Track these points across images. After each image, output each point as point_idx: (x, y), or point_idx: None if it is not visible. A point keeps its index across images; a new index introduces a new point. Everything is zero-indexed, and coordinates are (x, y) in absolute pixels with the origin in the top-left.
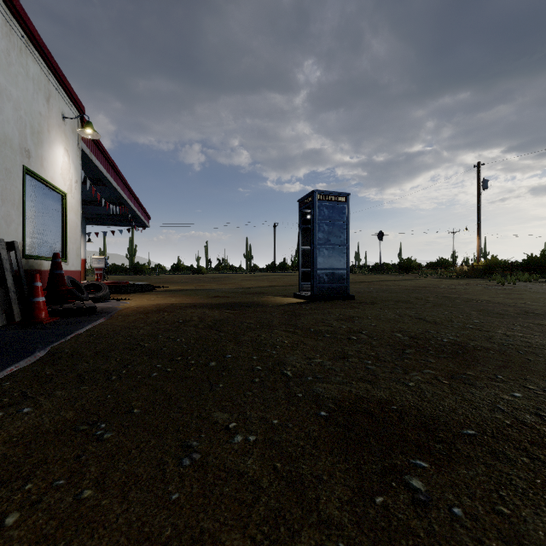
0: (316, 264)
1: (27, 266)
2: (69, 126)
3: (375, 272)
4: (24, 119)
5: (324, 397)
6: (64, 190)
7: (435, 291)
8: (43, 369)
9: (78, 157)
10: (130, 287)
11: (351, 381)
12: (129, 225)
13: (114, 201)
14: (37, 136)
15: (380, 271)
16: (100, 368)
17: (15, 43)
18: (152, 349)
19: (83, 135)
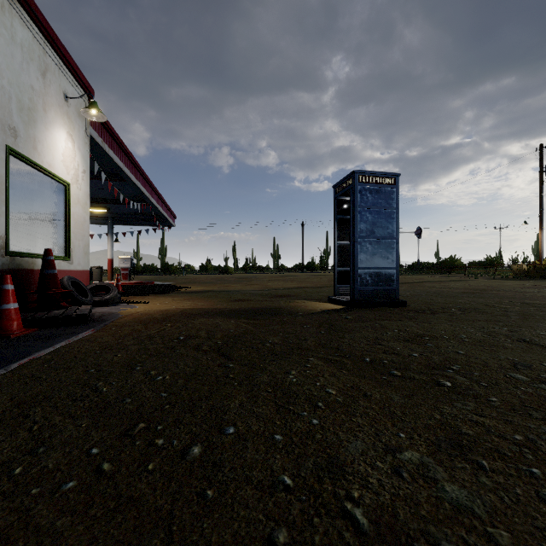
0: (357, 262)
1: (13, 265)
2: (74, 109)
3: (413, 272)
4: (7, 91)
5: None
6: (67, 180)
7: (502, 295)
8: None
9: (87, 145)
10: (152, 288)
11: None
12: (155, 225)
13: (137, 199)
14: (28, 114)
15: (419, 271)
16: None
17: None
18: (107, 400)
19: (87, 117)
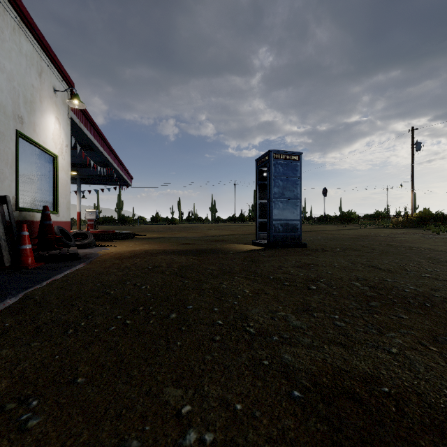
0: (272, 216)
1: (20, 217)
2: (60, 98)
3: (320, 223)
4: (17, 90)
5: (295, 367)
6: (55, 153)
7: (377, 239)
8: (3, 320)
9: (69, 125)
10: (115, 235)
11: (323, 344)
12: (115, 184)
13: (102, 164)
14: (30, 105)
15: (325, 222)
16: (60, 319)
17: (9, 23)
18: (116, 297)
19: (71, 105)
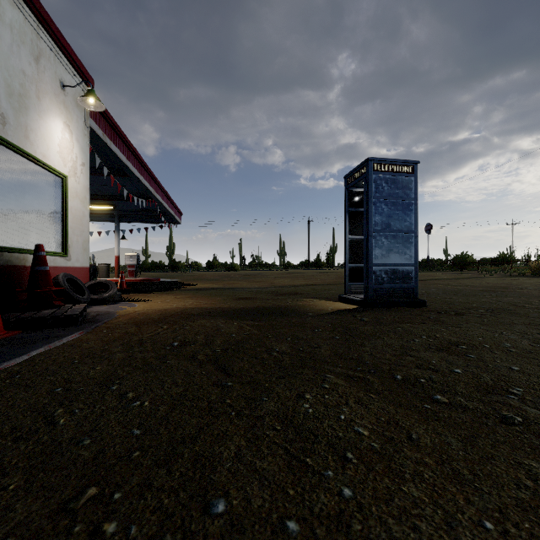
0: (371, 258)
1: (1, 261)
2: (72, 98)
3: (423, 269)
4: None
5: None
6: (64, 172)
7: (528, 294)
8: None
9: (86, 136)
10: (157, 285)
11: None
12: (161, 222)
13: (143, 196)
14: (19, 100)
15: (429, 268)
16: None
17: None
18: (59, 440)
19: (85, 106)
